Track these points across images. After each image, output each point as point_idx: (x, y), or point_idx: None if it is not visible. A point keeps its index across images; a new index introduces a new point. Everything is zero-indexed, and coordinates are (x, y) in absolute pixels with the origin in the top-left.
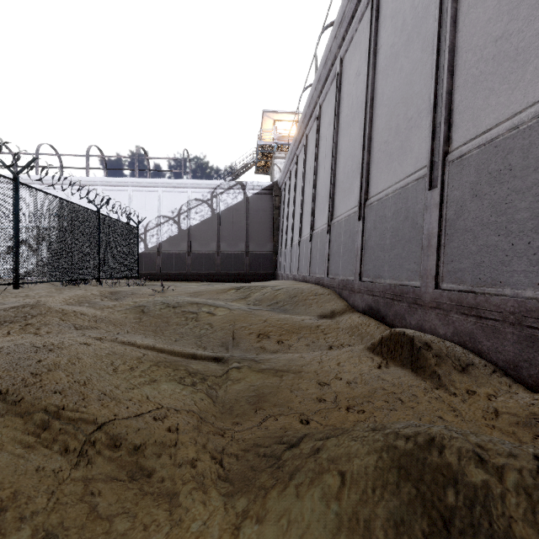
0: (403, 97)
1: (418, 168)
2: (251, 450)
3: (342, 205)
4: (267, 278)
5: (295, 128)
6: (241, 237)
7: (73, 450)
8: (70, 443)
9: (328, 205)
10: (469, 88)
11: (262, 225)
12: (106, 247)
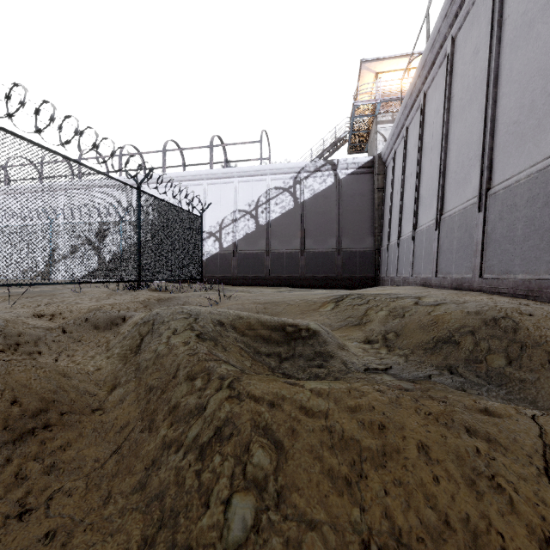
0: None
1: None
2: None
3: None
4: (366, 283)
5: (404, 81)
6: (331, 230)
7: None
8: None
9: None
10: None
11: (358, 214)
12: (152, 238)
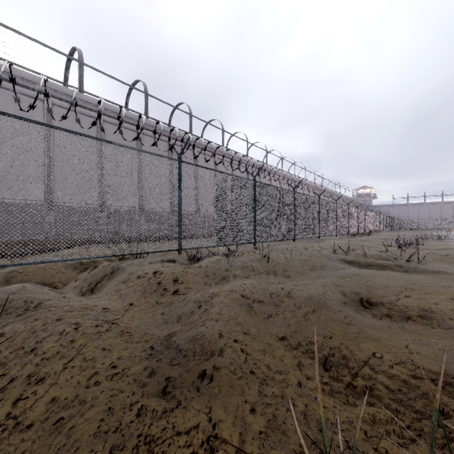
0: None
1: None
2: None
3: None
4: None
5: None
6: None
7: None
8: None
9: None
10: None
11: None
12: None
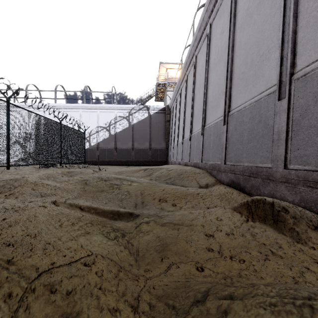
0: (256, 41)
1: (269, 87)
2: (161, 300)
3: (211, 116)
4: (162, 163)
5: (179, 73)
6: (146, 139)
7: (16, 298)
8: (13, 292)
9: (201, 117)
10: (311, 26)
11: (159, 131)
12: (65, 144)
